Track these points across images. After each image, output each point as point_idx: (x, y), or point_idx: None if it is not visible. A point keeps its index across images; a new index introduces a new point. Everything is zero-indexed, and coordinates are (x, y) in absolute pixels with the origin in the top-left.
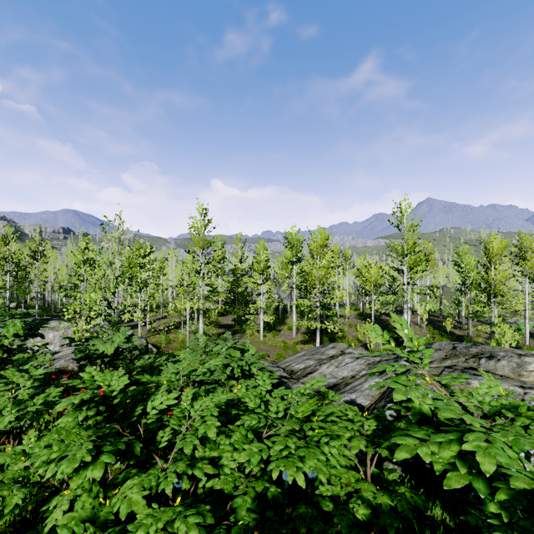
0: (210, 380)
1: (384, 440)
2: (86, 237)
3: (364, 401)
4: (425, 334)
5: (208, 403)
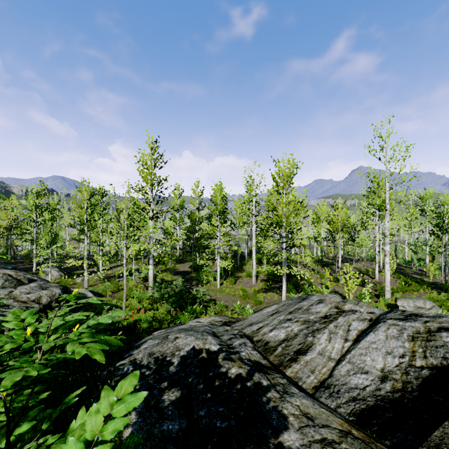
0: None
1: None
2: (42, 183)
3: None
4: (394, 281)
5: None
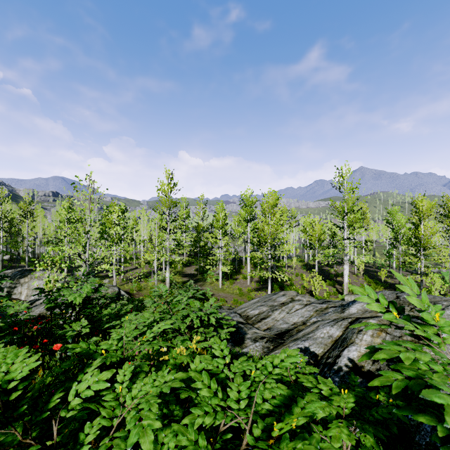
0: (171, 329)
1: (368, 425)
2: (69, 199)
3: (317, 349)
4: (362, 282)
5: (148, 388)
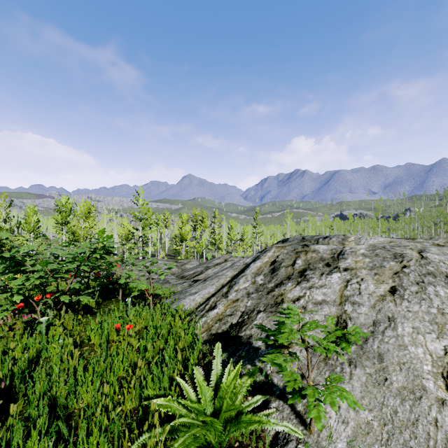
0: None
1: None
2: None
3: None
4: None
5: None
